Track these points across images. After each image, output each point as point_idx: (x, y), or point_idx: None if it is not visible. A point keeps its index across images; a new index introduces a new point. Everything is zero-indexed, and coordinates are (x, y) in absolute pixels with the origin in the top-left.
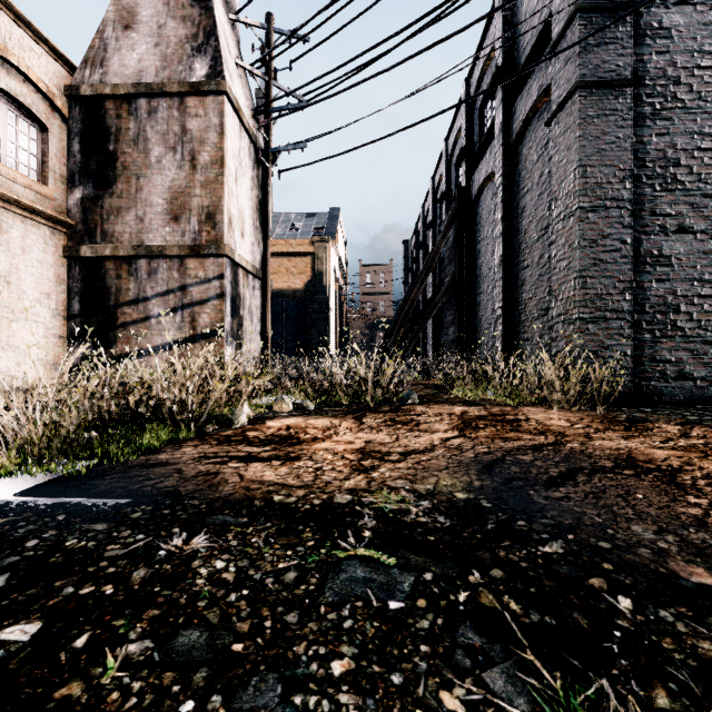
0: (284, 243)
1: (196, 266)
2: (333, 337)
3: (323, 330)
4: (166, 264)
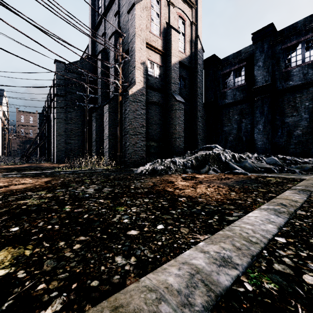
0: None
1: None
2: (0, 148)
3: None
4: None
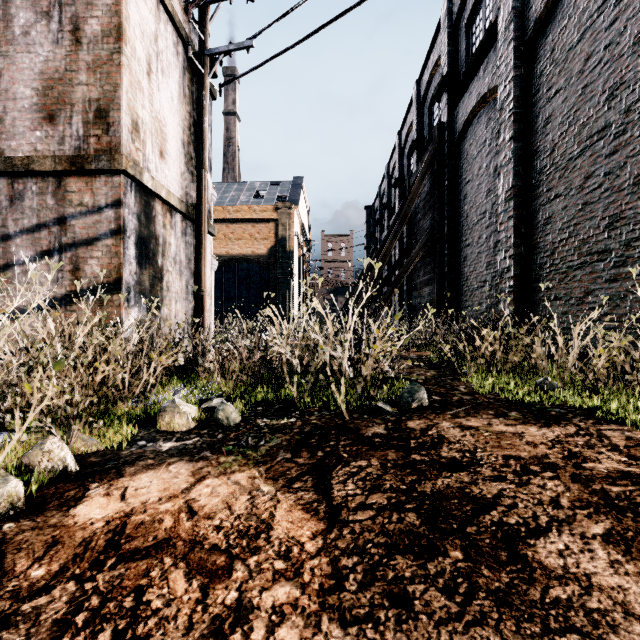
0: (248, 209)
1: (80, 188)
2: (296, 302)
3: (286, 295)
4: (36, 185)
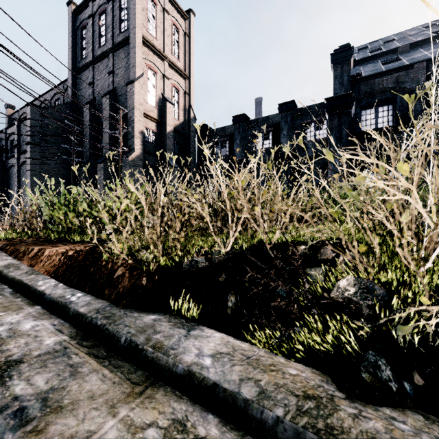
0: None
1: None
2: None
3: None
4: None
